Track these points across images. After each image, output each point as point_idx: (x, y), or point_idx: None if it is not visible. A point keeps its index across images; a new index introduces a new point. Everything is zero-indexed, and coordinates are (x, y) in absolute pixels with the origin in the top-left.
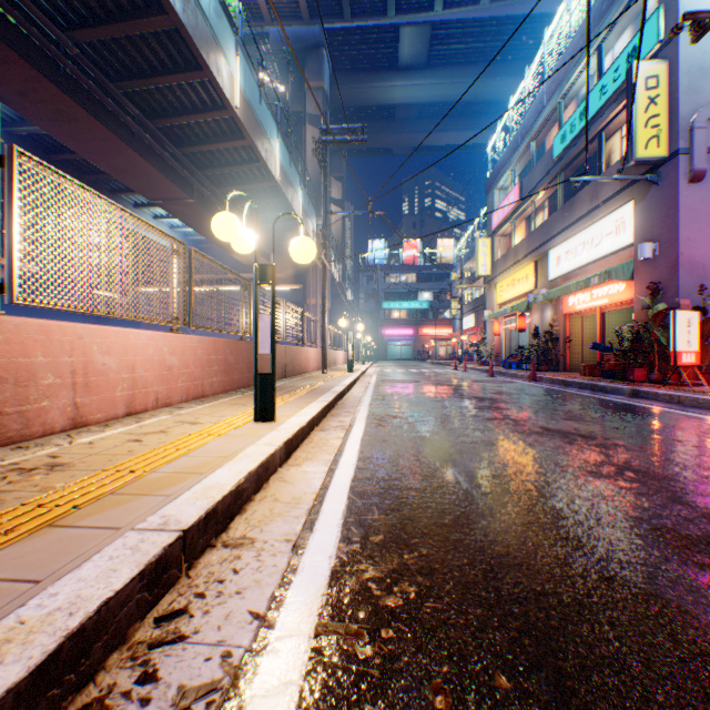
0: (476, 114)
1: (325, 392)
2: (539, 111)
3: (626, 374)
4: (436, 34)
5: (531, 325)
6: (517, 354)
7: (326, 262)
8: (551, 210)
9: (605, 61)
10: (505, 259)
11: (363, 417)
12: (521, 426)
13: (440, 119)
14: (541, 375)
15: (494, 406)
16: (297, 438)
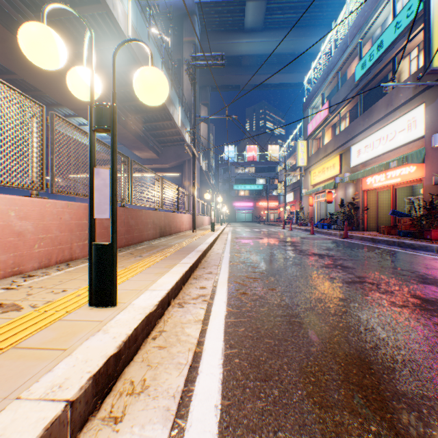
0: (294, 63)
1: (191, 251)
2: (344, 50)
3: (423, 234)
4: (269, 7)
5: (337, 198)
6: (326, 218)
7: (195, 151)
8: (352, 118)
9: (396, 7)
10: (317, 154)
11: (224, 280)
12: (392, 294)
13: (271, 66)
14: (351, 234)
15: (338, 264)
16: (135, 339)
